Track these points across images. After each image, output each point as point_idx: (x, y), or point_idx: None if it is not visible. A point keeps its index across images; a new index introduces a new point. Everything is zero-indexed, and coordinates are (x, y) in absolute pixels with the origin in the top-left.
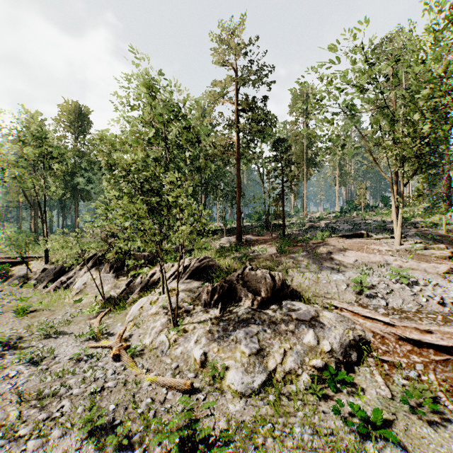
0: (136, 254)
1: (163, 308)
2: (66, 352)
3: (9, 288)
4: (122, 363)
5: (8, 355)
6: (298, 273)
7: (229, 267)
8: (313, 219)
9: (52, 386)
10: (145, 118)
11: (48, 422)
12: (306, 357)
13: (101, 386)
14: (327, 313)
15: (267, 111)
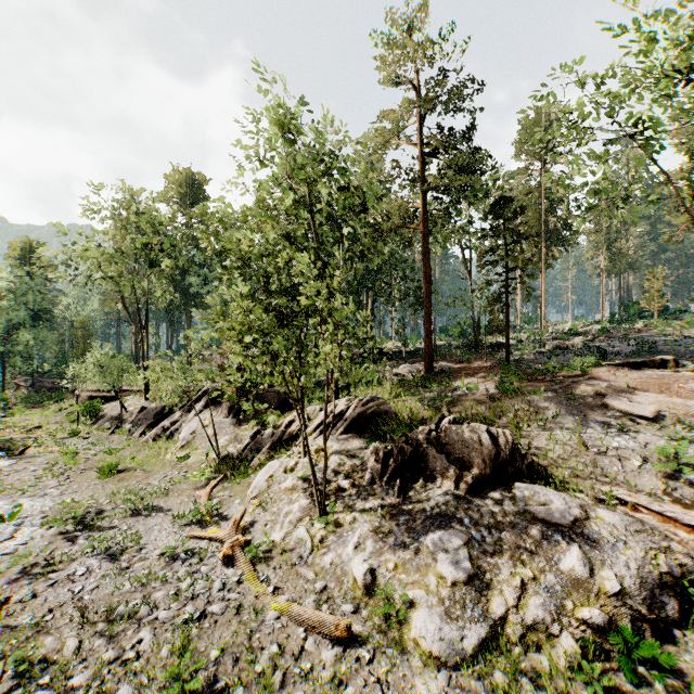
0: (266, 390)
1: (303, 480)
2: (158, 542)
3: (98, 434)
4: (237, 571)
5: (80, 539)
6: (539, 431)
7: (413, 416)
8: (560, 335)
9: (128, 602)
10: (278, 176)
11: (116, 667)
12: (566, 600)
13: (201, 609)
14: (605, 514)
15: (477, 152)
